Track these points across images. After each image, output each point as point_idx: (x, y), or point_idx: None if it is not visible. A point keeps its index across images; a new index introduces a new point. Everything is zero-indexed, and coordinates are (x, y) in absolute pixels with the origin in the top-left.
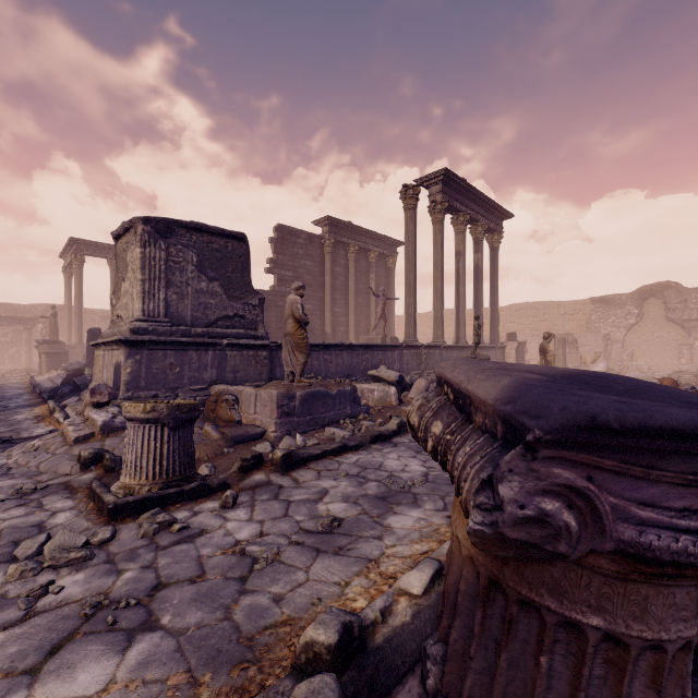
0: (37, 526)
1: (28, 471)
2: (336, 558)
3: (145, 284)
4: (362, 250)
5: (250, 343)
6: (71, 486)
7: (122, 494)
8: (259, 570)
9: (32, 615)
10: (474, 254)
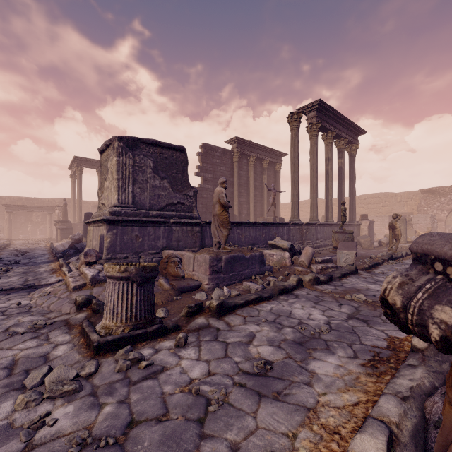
0: (43, 356)
1: (42, 310)
2: (277, 404)
3: (119, 181)
4: (258, 159)
5: (188, 221)
6: (69, 323)
7: (104, 333)
8: (212, 412)
9: (30, 448)
10: (338, 160)
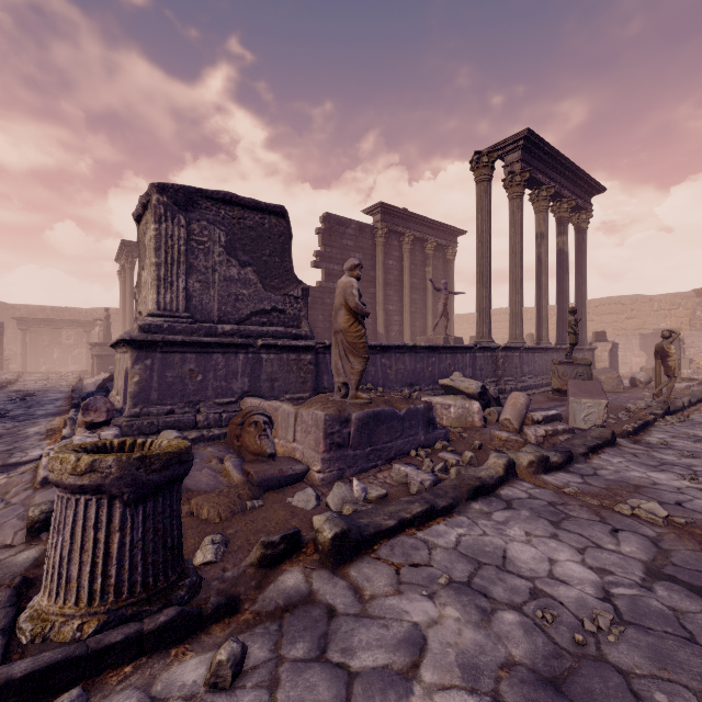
0: None
1: None
2: None
3: (160, 269)
4: (418, 240)
5: (290, 343)
6: None
7: (28, 635)
8: None
9: None
10: (558, 237)
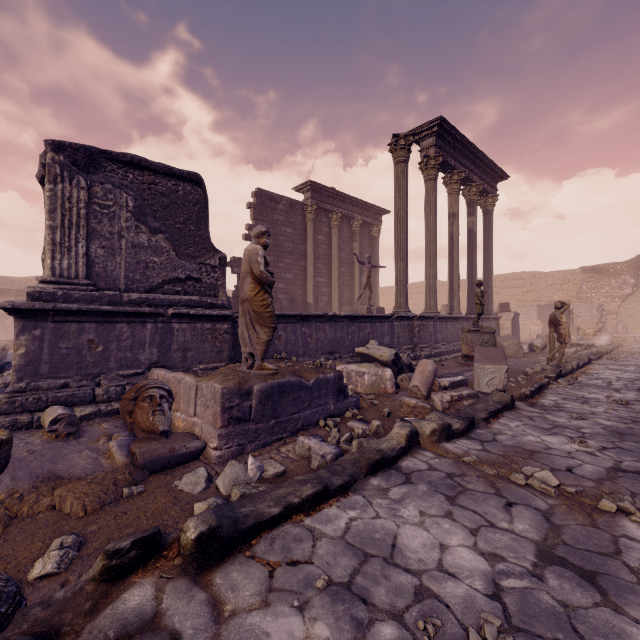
0: None
1: None
2: None
3: (56, 232)
4: (345, 218)
5: (204, 312)
6: None
7: None
8: None
9: None
10: (468, 218)
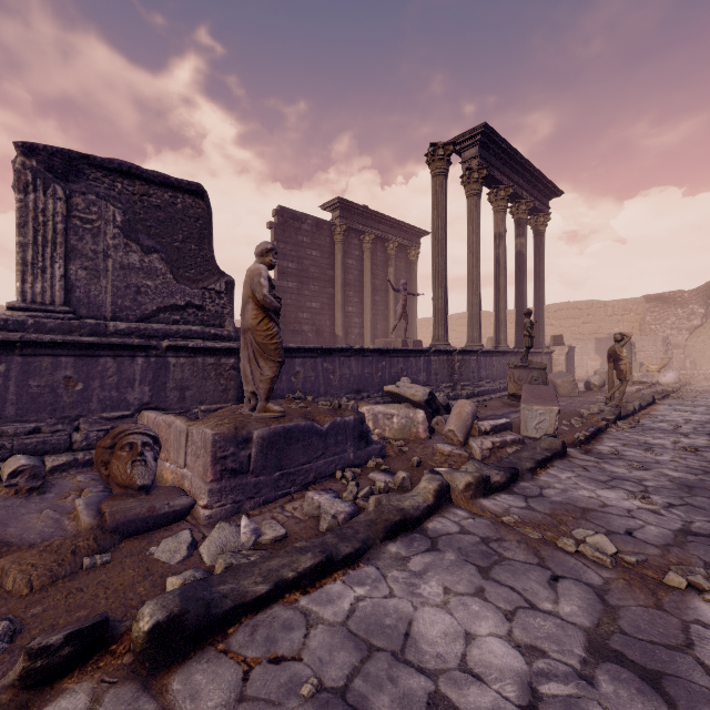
0: None
1: None
2: None
3: (27, 250)
4: (379, 240)
5: (206, 345)
6: None
7: None
8: None
9: None
10: (516, 239)
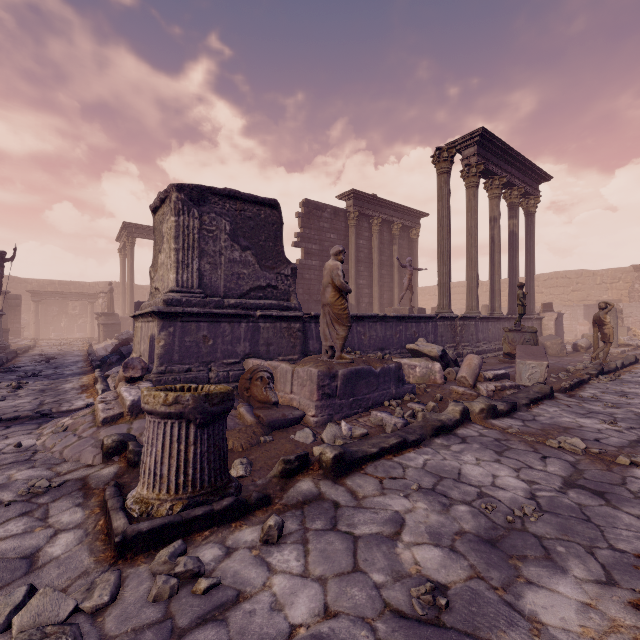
0: (28, 558)
1: (51, 458)
2: None
3: (179, 253)
4: (385, 222)
5: (283, 314)
6: (87, 485)
7: (137, 512)
8: None
9: None
10: (509, 220)
